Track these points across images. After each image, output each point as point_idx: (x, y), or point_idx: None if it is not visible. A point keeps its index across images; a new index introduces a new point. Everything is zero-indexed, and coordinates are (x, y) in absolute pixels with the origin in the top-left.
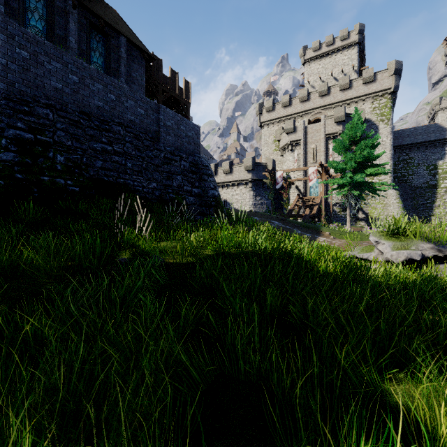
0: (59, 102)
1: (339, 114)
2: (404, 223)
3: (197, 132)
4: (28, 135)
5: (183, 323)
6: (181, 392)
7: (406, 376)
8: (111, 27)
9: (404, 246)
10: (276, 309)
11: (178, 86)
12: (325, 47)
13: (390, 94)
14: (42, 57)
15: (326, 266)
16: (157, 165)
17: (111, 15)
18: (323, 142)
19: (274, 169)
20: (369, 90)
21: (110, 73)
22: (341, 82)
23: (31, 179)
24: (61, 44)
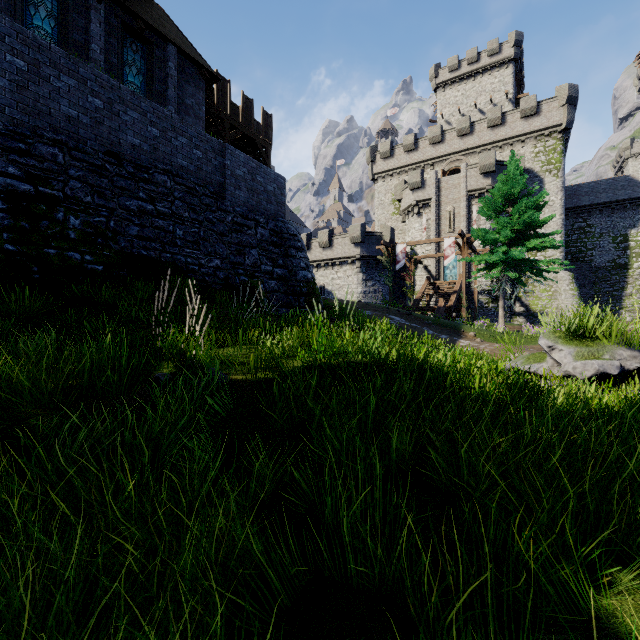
0: (72, 137)
1: (486, 162)
2: (592, 318)
3: (281, 185)
4: (25, 186)
5: (255, 481)
6: (247, 614)
7: (635, 580)
8: (154, 31)
9: (593, 353)
10: (407, 458)
11: (253, 120)
12: (467, 66)
13: (560, 133)
14: (48, 69)
15: (482, 386)
16: (222, 233)
17: (154, 13)
18: (463, 202)
19: (393, 241)
20: (530, 127)
21: (153, 99)
22: (489, 115)
23: (28, 252)
24: (80, 54)
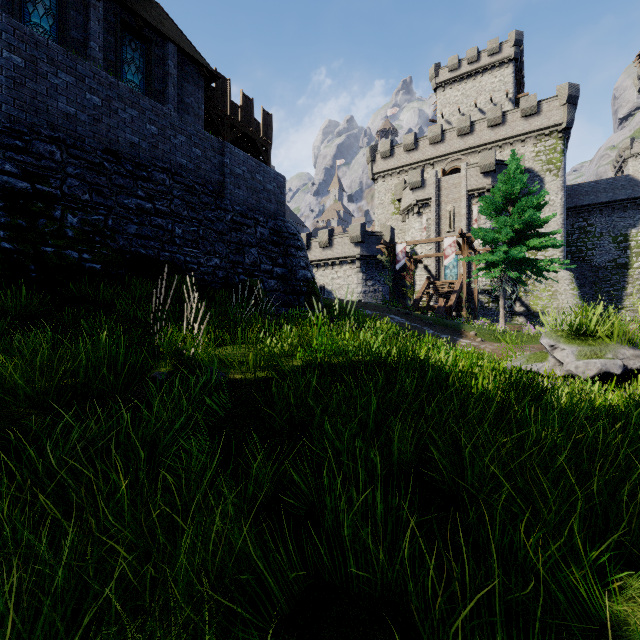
0: (70, 134)
1: (487, 162)
2: (594, 317)
3: (280, 184)
4: (22, 184)
5: (253, 482)
6: (244, 621)
7: None
8: (153, 29)
9: (596, 352)
10: (409, 458)
11: (253, 119)
12: (467, 66)
13: (560, 132)
14: (45, 66)
15: (485, 385)
16: (221, 232)
17: (154, 11)
18: (463, 201)
19: (393, 241)
20: (530, 126)
21: (152, 97)
22: (489, 114)
23: (25, 250)
24: (79, 52)
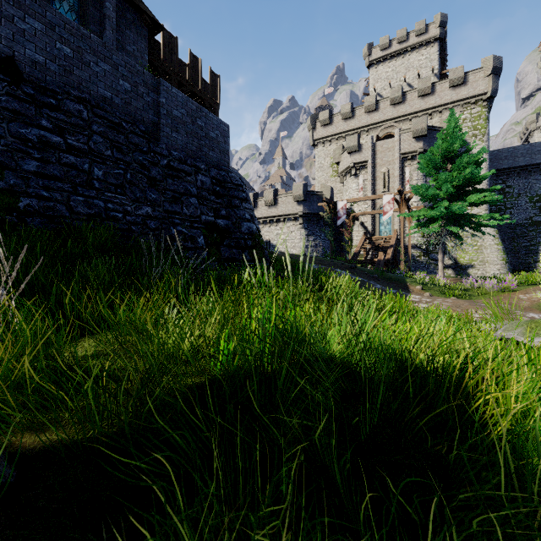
0: None
1: (419, 127)
2: None
3: (224, 133)
4: None
5: None
6: None
7: None
8: None
9: None
10: None
11: (201, 79)
12: (397, 45)
13: (485, 101)
14: None
15: None
16: (154, 177)
17: None
18: (397, 163)
19: (333, 200)
20: (457, 96)
21: None
22: (420, 85)
23: None
24: None
